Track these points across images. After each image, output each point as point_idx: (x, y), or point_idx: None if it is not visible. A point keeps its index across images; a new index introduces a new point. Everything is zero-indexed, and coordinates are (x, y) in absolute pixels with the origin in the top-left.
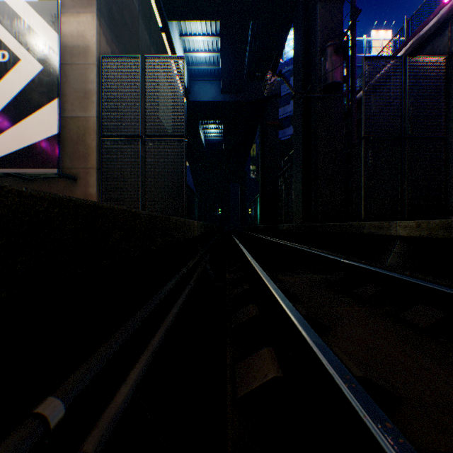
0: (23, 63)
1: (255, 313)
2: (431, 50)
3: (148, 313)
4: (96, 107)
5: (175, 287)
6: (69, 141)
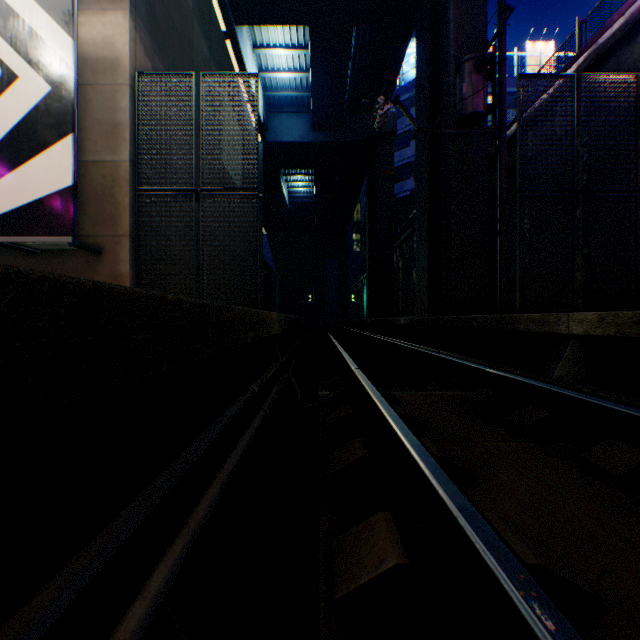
0: (23, 82)
1: (362, 453)
2: (615, 65)
3: (190, 464)
4: (130, 147)
5: (241, 413)
6: (90, 196)
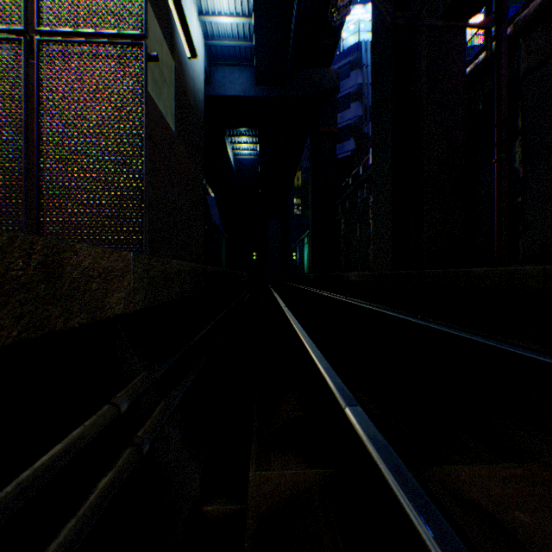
0: None
1: None
2: None
3: None
4: None
5: None
6: None
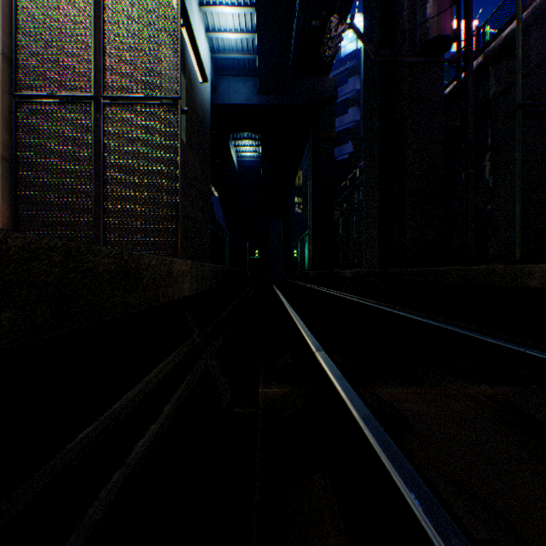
0: None
1: None
2: None
3: None
4: (2, 34)
5: None
6: None
